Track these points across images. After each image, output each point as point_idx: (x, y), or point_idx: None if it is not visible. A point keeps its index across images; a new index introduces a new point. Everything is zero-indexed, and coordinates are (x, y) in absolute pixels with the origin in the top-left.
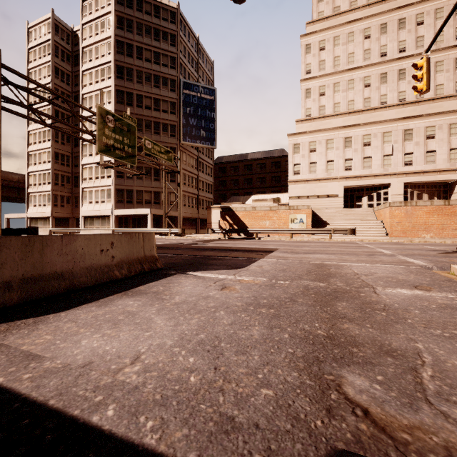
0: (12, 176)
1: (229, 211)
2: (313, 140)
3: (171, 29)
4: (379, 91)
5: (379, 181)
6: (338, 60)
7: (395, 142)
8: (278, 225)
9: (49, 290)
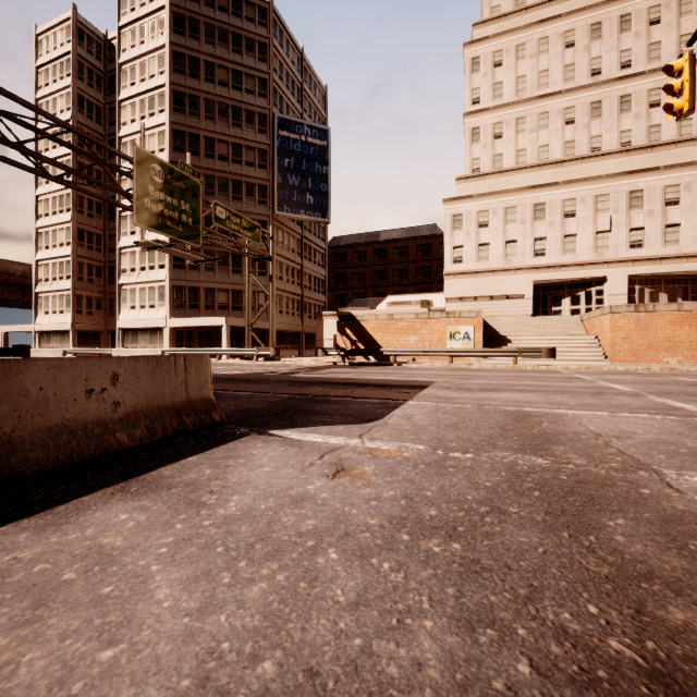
0: (14, 266)
1: (351, 321)
2: (483, 208)
3: (260, 35)
4: (589, 130)
5: (589, 272)
6: (523, 82)
7: (614, 211)
8: (429, 342)
9: None
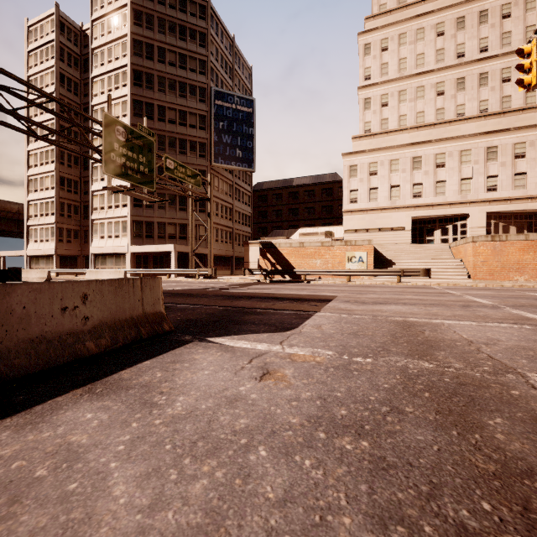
0: (11, 205)
1: (271, 248)
2: (373, 160)
3: (200, 26)
4: (455, 99)
5: (455, 210)
6: (404, 62)
7: (475, 162)
8: (331, 265)
9: None
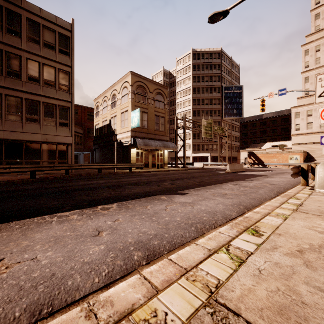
0: None
1: (253, 154)
2: (309, 109)
3: (218, 62)
4: None
5: None
6: None
7: None
8: (281, 161)
9: (235, 171)
